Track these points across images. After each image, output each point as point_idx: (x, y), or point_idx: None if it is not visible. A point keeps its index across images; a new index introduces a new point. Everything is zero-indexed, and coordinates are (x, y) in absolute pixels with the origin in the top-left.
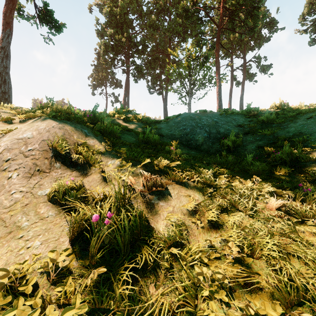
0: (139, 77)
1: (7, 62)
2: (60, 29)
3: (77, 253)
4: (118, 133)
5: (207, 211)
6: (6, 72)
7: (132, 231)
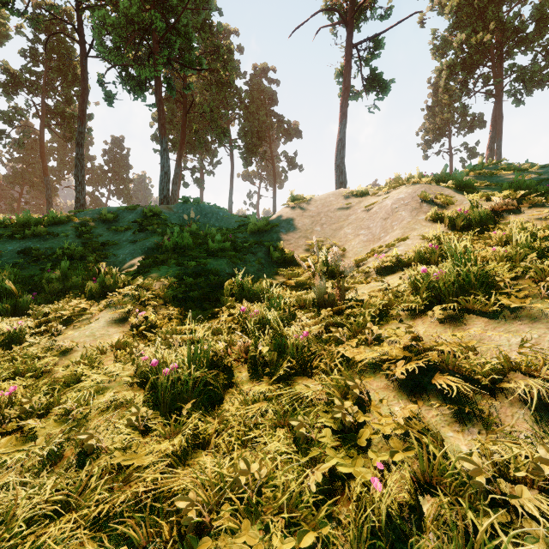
0: (528, 89)
1: (343, 153)
2: (388, 89)
3: (449, 228)
4: (473, 185)
5: None
6: (342, 163)
7: (481, 220)
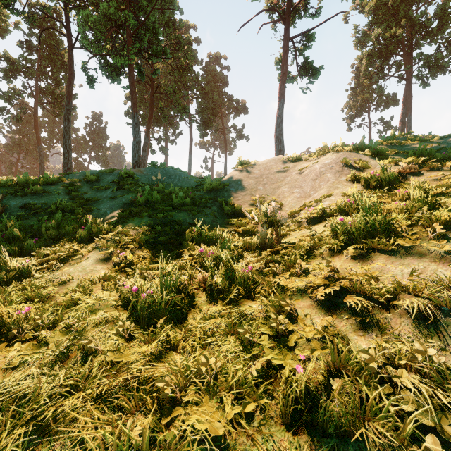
0: (433, 74)
1: (281, 126)
2: (318, 74)
3: (364, 187)
4: (385, 152)
5: (448, 176)
6: (281, 134)
7: (389, 180)
